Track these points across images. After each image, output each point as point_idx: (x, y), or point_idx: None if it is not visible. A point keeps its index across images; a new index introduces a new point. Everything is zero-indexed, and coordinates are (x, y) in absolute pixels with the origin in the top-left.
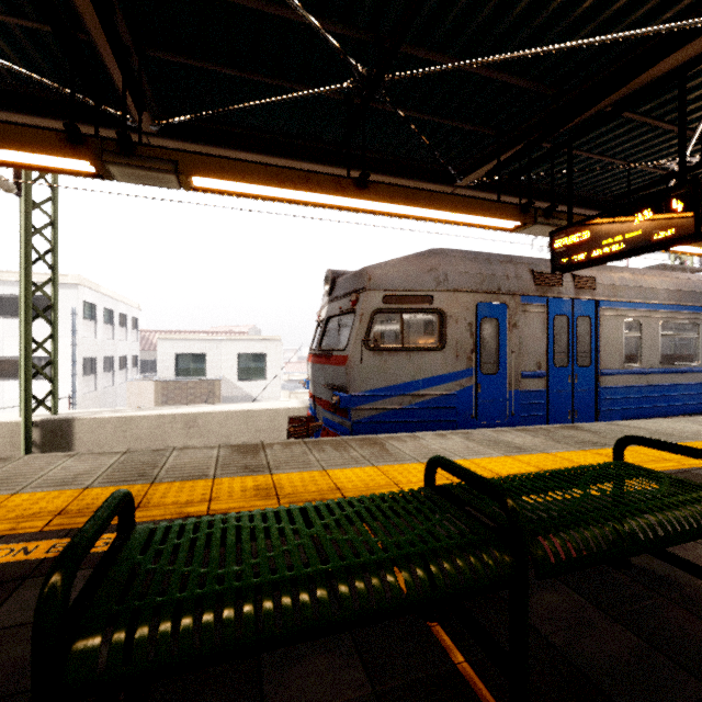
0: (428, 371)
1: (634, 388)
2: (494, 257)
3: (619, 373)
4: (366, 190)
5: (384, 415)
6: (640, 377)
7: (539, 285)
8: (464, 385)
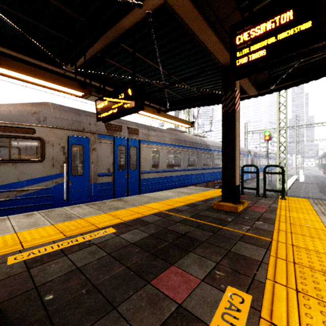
0: (31, 175)
1: (156, 178)
2: (83, 112)
3: (149, 172)
4: None
5: None
6: (158, 174)
7: (109, 130)
8: (59, 182)
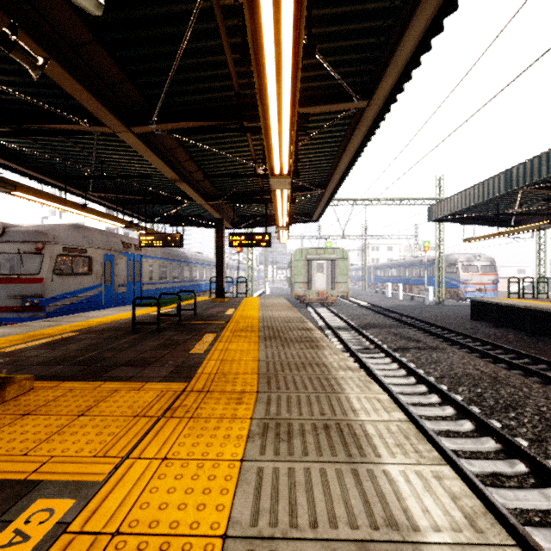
0: (85, 285)
1: (152, 290)
2: (107, 233)
3: (148, 284)
4: (85, 209)
5: (64, 307)
6: (153, 286)
7: (124, 248)
8: (100, 291)
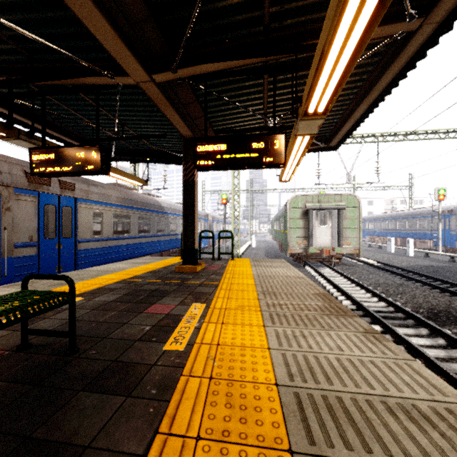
0: None
1: (99, 249)
2: None
3: (90, 241)
4: None
5: None
6: (102, 243)
7: (32, 182)
8: None
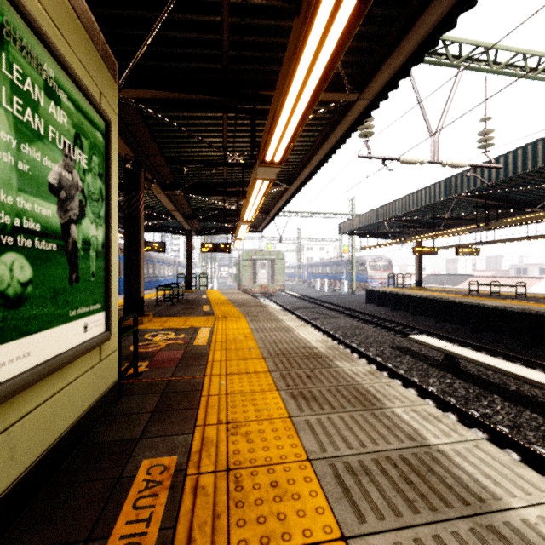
0: None
1: None
2: None
3: None
4: None
5: None
6: None
7: None
8: None
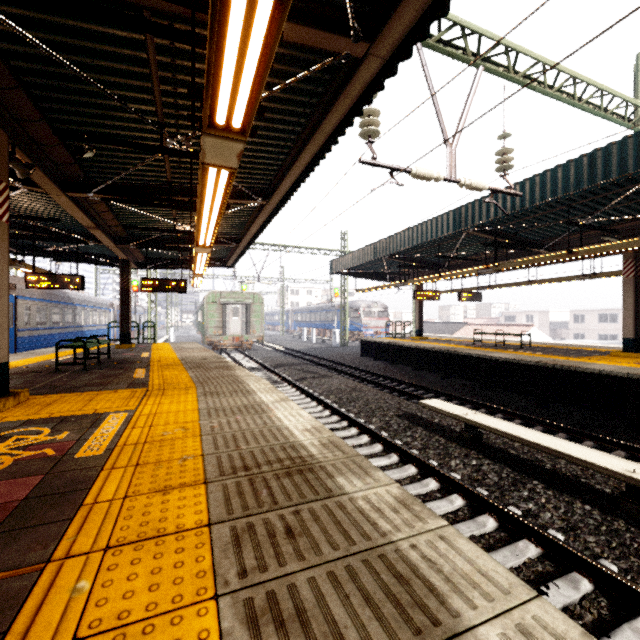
0: None
1: (28, 337)
2: None
3: (24, 330)
4: None
5: None
6: (30, 332)
7: None
8: None
